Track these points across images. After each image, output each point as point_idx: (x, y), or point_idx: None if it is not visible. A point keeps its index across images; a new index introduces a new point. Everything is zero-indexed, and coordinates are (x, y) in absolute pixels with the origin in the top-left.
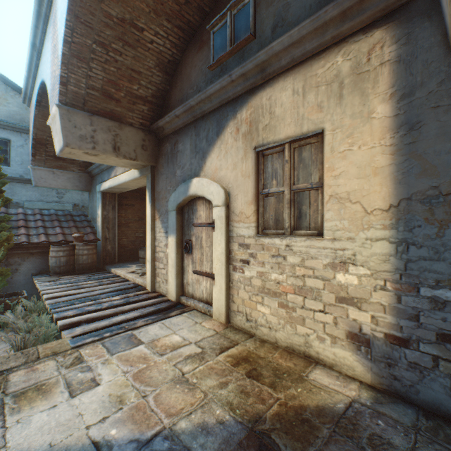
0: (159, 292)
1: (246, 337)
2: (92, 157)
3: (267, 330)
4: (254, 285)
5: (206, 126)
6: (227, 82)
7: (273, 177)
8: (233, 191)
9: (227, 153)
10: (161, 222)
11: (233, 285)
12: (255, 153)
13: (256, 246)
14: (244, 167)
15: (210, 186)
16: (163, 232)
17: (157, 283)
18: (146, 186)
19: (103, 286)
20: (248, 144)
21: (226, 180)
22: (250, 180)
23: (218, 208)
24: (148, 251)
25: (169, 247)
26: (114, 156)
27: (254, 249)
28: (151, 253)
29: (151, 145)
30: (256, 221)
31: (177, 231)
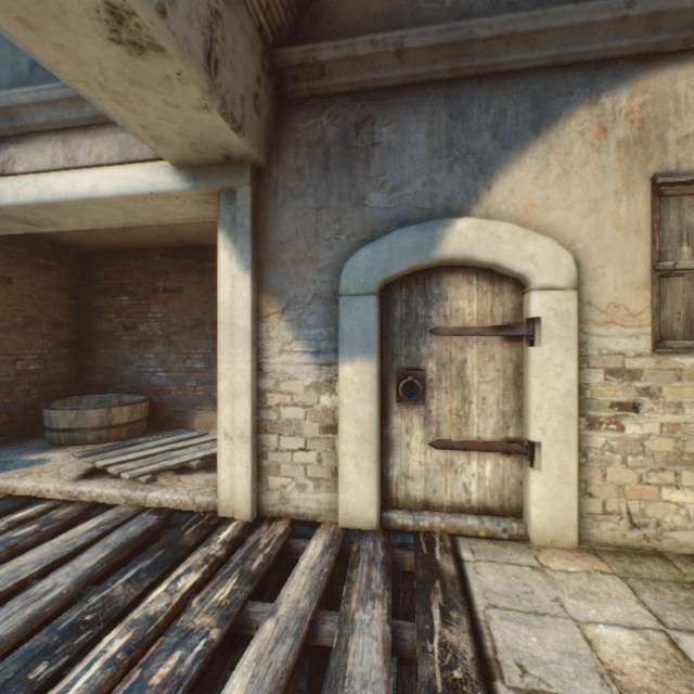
0: (281, 515)
1: (667, 564)
2: (104, 50)
3: (689, 534)
4: (652, 451)
5: (495, 102)
6: (614, 14)
7: (681, 241)
8: (589, 258)
9: (568, 176)
10: (292, 324)
11: (589, 459)
12: (650, 186)
13: (660, 374)
14: (624, 211)
15: (524, 241)
16: (300, 353)
17: (270, 493)
18: (220, 221)
19: (40, 551)
20: (635, 164)
21: (566, 234)
22: (641, 240)
23: (553, 292)
24: (228, 407)
25: (346, 391)
26: (204, 85)
27: (652, 380)
28: (251, 412)
29: (267, 106)
30: (651, 323)
31: (379, 348)
